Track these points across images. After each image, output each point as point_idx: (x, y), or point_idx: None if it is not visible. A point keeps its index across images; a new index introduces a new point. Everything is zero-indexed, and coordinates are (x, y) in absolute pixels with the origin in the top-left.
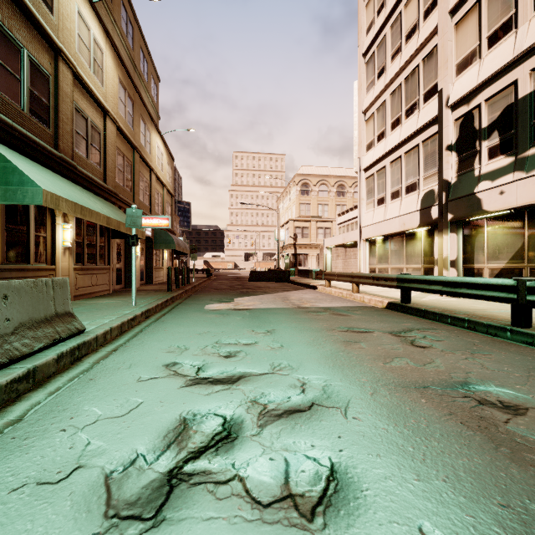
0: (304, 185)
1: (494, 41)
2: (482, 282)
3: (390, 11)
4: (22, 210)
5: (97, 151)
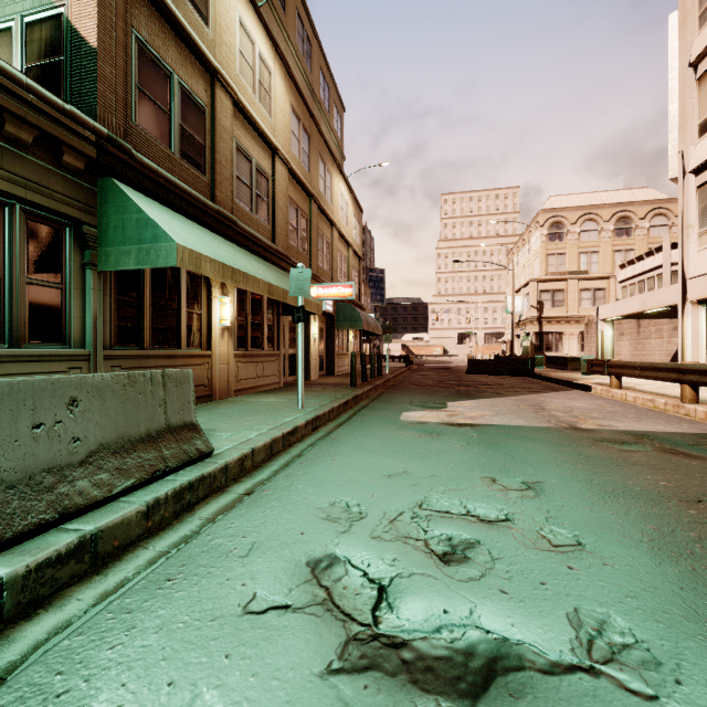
0: (554, 225)
1: None
2: None
3: None
4: (172, 280)
5: (264, 203)
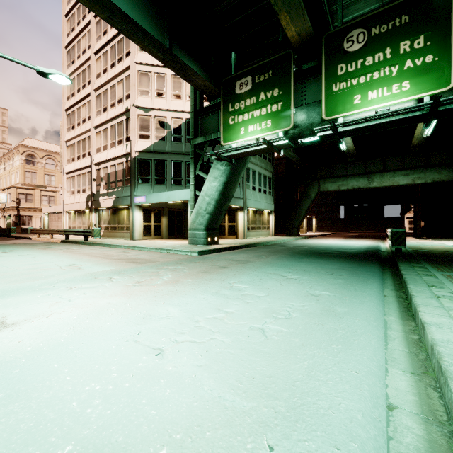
0: (30, 156)
1: (104, 149)
2: (79, 230)
3: (76, 102)
4: None
5: None
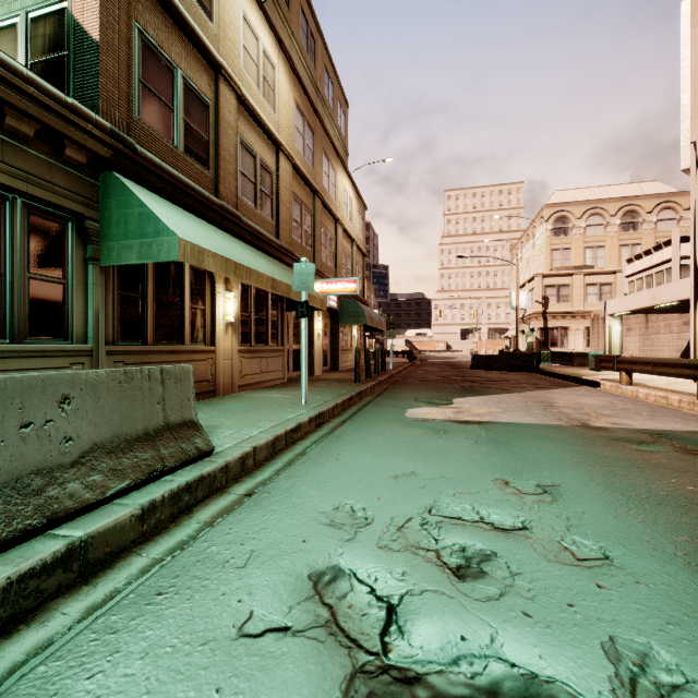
0: (559, 220)
1: None
2: None
3: None
4: (176, 275)
5: (268, 198)
